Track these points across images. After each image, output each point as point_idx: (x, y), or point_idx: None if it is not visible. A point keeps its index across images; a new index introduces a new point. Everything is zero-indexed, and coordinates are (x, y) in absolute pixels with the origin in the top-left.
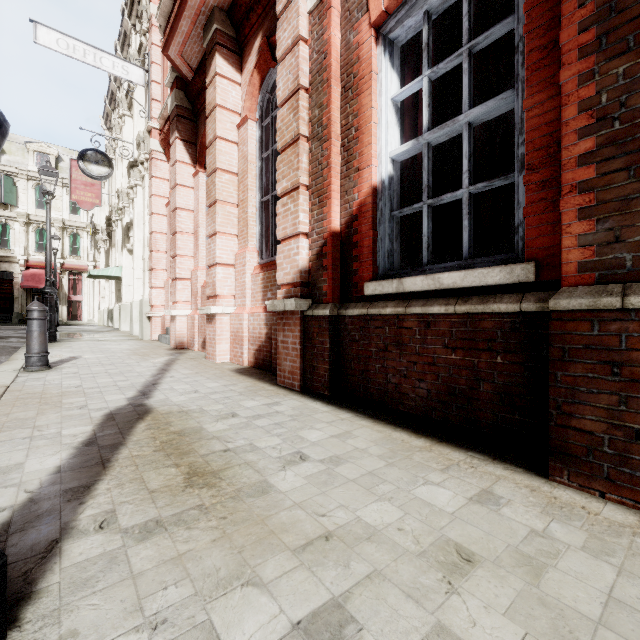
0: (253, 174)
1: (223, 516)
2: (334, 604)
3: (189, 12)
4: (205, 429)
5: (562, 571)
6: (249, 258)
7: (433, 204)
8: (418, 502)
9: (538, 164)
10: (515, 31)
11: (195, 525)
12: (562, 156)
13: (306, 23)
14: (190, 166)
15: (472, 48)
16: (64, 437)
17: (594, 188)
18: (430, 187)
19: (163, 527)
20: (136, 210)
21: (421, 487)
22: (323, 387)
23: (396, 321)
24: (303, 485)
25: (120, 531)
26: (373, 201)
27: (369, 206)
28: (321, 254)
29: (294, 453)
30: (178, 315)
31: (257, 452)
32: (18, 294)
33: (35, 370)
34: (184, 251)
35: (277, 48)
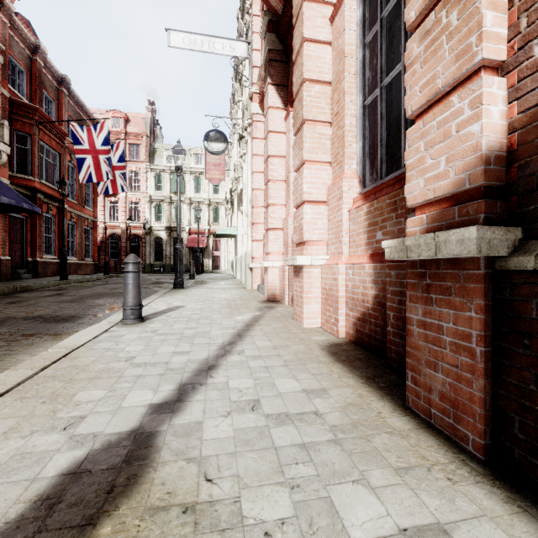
0: (352, 71)
1: None
2: None
3: None
4: None
5: None
6: (346, 187)
7: None
8: None
9: None
10: None
11: None
12: None
13: None
14: (282, 110)
15: None
16: None
17: None
18: None
19: None
20: (244, 175)
21: None
22: None
23: None
24: None
25: None
26: None
27: None
28: None
29: None
30: (270, 266)
31: None
32: (185, 252)
33: (128, 323)
34: (276, 200)
35: None
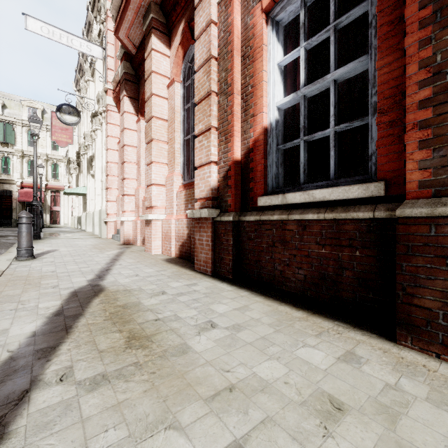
0: (178, 120)
1: (153, 371)
2: (236, 445)
3: (133, 5)
4: (142, 303)
5: (412, 418)
6: (175, 180)
7: (308, 140)
8: (299, 361)
9: (387, 109)
10: (369, 11)
11: (131, 378)
12: (406, 102)
13: (216, 11)
14: (134, 115)
15: (337, 25)
16: (40, 309)
17: (431, 125)
18: (306, 127)
19: (107, 380)
20: (97, 147)
21: (301, 349)
22: (228, 272)
23: (281, 225)
24: (213, 347)
25: (75, 383)
26: (264, 138)
27: (261, 142)
28: (226, 177)
29: (206, 322)
30: (126, 220)
31: (179, 321)
32: (16, 206)
33: (24, 259)
34: (130, 175)
35: (195, 29)
